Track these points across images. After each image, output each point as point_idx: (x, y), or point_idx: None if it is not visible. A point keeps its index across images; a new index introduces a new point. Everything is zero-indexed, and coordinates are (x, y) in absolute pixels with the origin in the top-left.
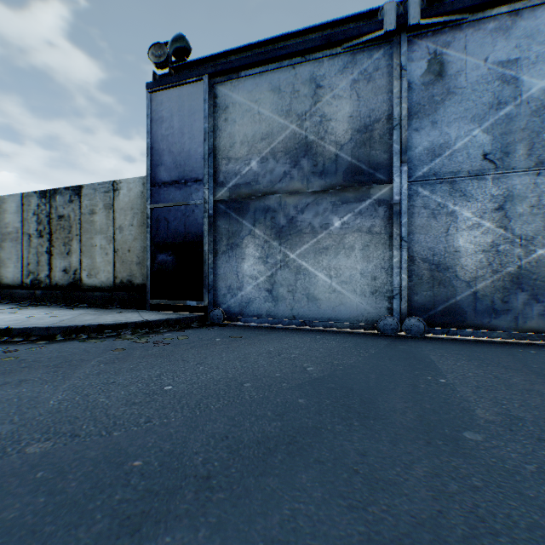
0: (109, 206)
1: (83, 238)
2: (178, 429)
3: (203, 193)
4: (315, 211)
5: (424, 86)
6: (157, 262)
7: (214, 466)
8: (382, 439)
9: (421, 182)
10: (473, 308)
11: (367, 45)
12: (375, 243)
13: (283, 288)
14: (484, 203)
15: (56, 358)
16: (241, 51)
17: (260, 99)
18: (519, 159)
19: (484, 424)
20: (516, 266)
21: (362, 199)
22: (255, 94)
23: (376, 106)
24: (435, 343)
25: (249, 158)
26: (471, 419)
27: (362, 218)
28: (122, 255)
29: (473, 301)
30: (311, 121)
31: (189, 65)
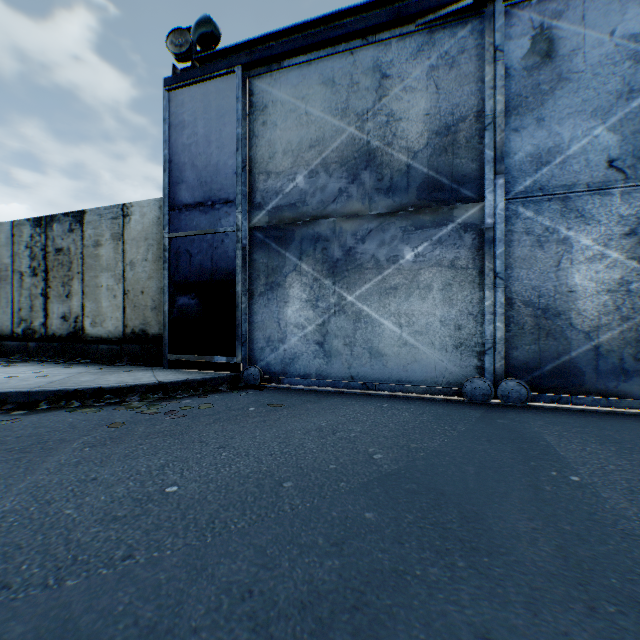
0: (118, 236)
1: (85, 277)
2: (173, 574)
3: (235, 218)
4: (380, 240)
5: (526, 71)
6: (176, 307)
7: None
8: (511, 600)
9: (521, 200)
10: (593, 368)
11: (449, 20)
12: (459, 280)
13: (337, 340)
14: (610, 227)
15: (27, 438)
16: (284, 35)
17: (308, 95)
18: None
19: None
20: None
21: (442, 223)
22: (302, 88)
23: (461, 99)
24: (545, 416)
25: (293, 172)
26: None
27: (442, 248)
28: (133, 298)
29: (595, 358)
30: (374, 122)
31: (218, 55)
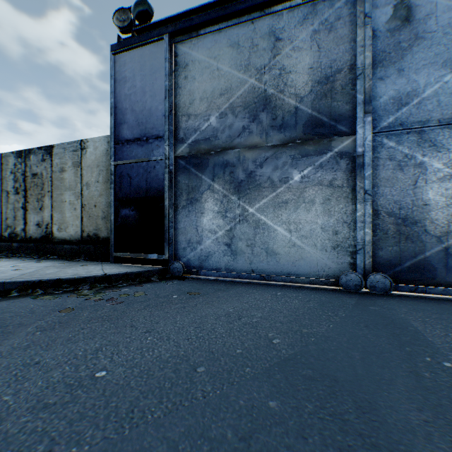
0: (77, 164)
1: (54, 195)
2: None
3: (164, 149)
4: (274, 165)
5: (389, 33)
6: (120, 217)
7: None
8: None
9: (385, 133)
10: (443, 265)
11: None
12: (336, 196)
13: (241, 242)
14: None
15: None
16: (200, 11)
17: (219, 55)
18: None
19: None
20: None
21: (323, 152)
22: (214, 50)
23: (338, 56)
24: (407, 303)
25: (208, 114)
26: None
27: (323, 171)
28: (89, 210)
29: (444, 257)
30: (270, 74)
31: (151, 27)
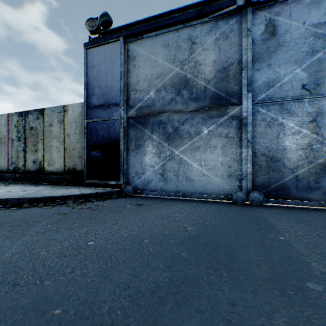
0: (61, 121)
1: (45, 141)
2: (93, 279)
3: (120, 112)
4: (191, 123)
5: (262, 41)
6: (90, 156)
7: (117, 315)
8: (246, 289)
9: (260, 104)
10: (295, 186)
11: (225, 16)
12: (230, 143)
13: (170, 173)
14: (303, 117)
15: (20, 220)
16: (144, 22)
17: (156, 52)
18: (325, 88)
19: (320, 275)
20: (324, 159)
21: (222, 115)
22: (153, 48)
23: (231, 55)
24: (271, 209)
25: (148, 90)
26: (309, 271)
27: (222, 127)
28: (69, 152)
29: (295, 181)
30: (188, 65)
31: (111, 31)
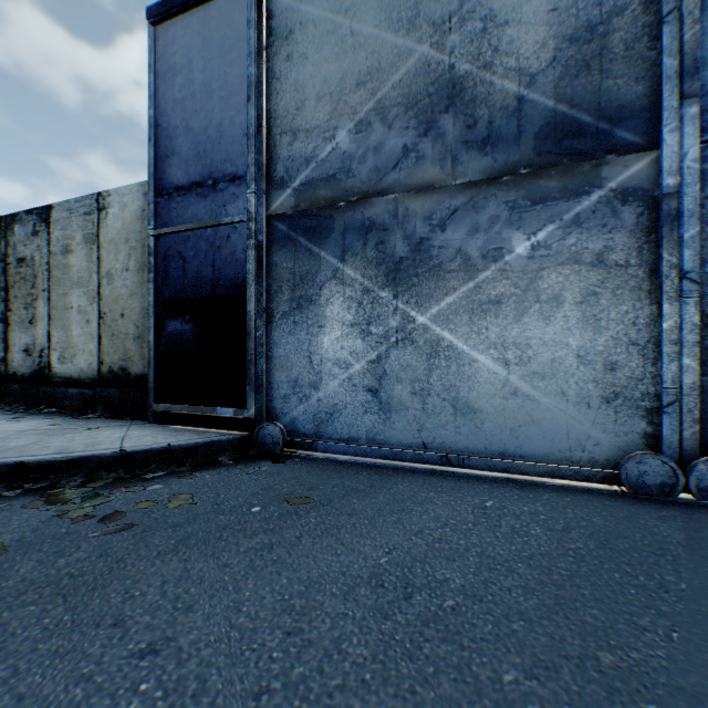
0: (92, 238)
1: (52, 296)
2: None
3: (246, 202)
4: (471, 224)
5: None
6: (165, 335)
7: None
8: None
9: None
10: None
11: None
12: (612, 287)
13: (401, 385)
14: None
15: None
16: None
17: (354, 5)
18: None
19: None
20: None
21: (580, 191)
22: None
23: None
24: None
25: (332, 127)
26: None
27: (580, 233)
28: (111, 324)
29: None
30: (462, 32)
31: None
